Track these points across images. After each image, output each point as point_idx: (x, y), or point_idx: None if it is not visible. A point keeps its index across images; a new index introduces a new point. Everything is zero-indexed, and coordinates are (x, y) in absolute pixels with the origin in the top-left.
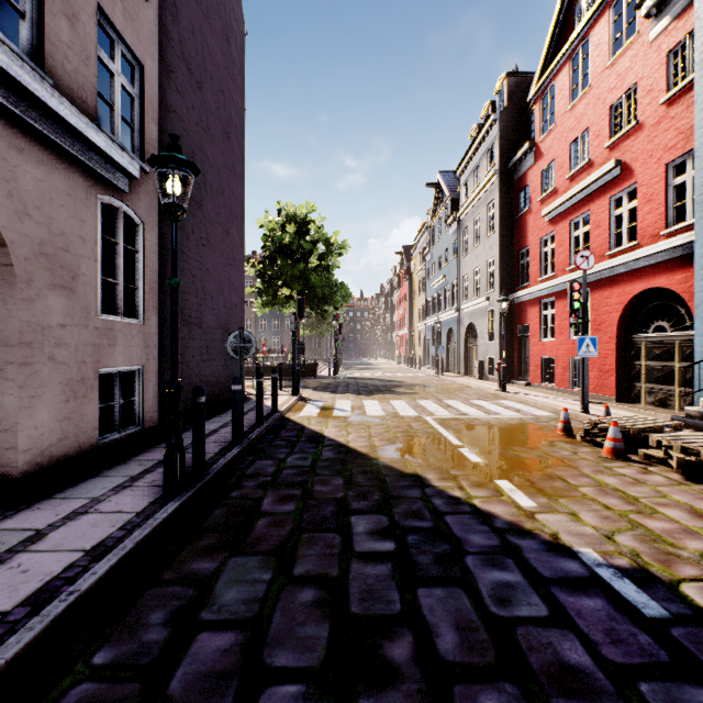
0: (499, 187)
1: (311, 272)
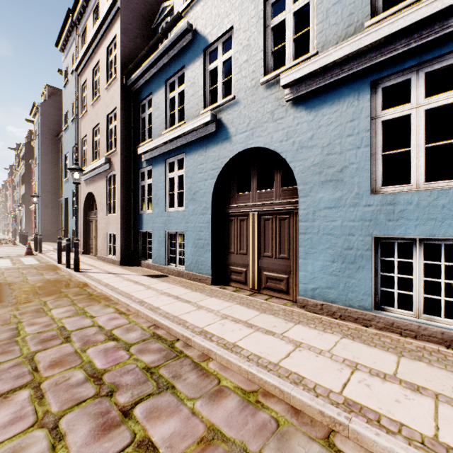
0: (25, 169)
1: None
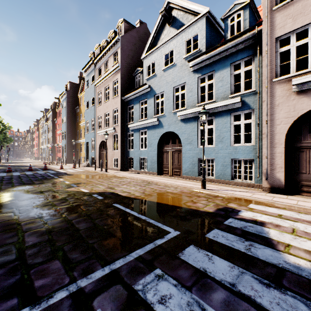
0: (52, 124)
1: None
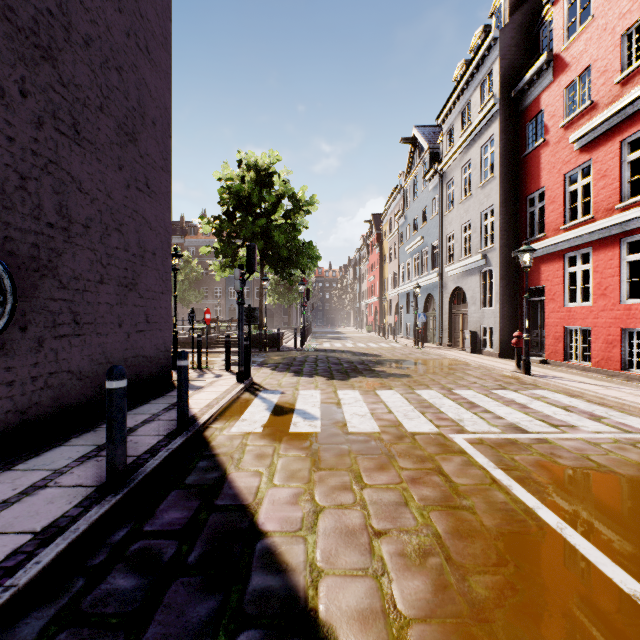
0: (500, 120)
1: (274, 230)
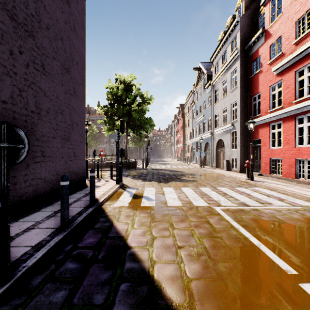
0: (240, 60)
1: (133, 112)
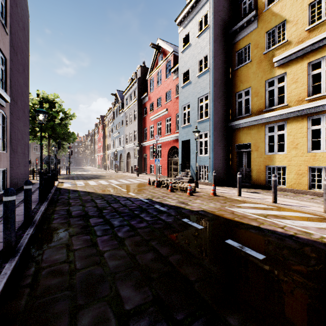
0: (138, 105)
1: (57, 126)
